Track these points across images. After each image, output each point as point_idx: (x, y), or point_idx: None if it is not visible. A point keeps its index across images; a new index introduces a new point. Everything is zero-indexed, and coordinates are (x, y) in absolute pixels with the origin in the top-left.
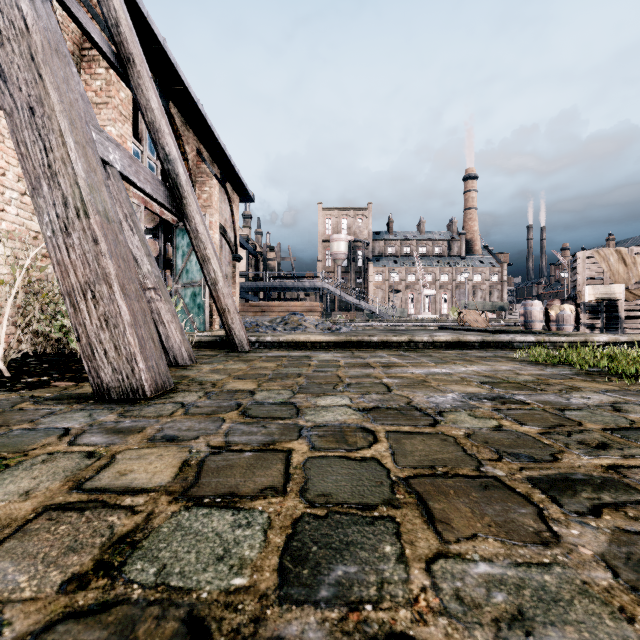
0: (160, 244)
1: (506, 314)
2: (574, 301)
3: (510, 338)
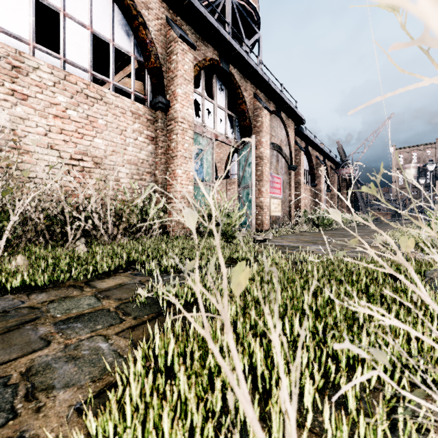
0: None
1: None
2: None
3: None
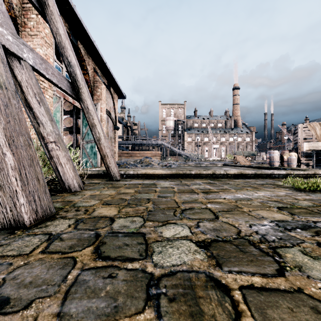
0: (73, 120)
1: (256, 157)
2: (296, 151)
3: (271, 172)
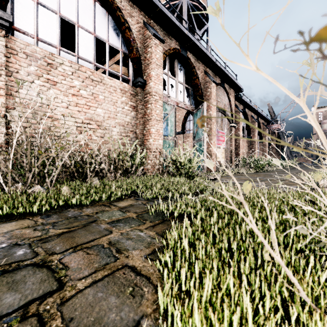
0: None
1: None
2: None
3: None
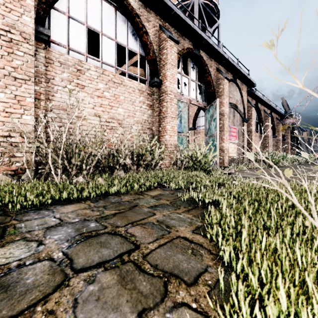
0: None
1: None
2: None
3: None
